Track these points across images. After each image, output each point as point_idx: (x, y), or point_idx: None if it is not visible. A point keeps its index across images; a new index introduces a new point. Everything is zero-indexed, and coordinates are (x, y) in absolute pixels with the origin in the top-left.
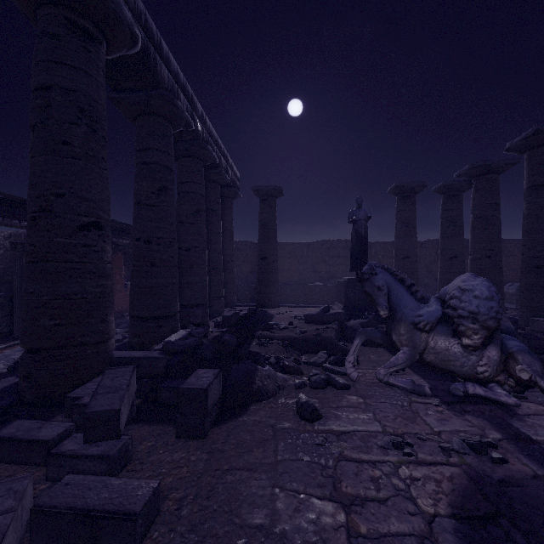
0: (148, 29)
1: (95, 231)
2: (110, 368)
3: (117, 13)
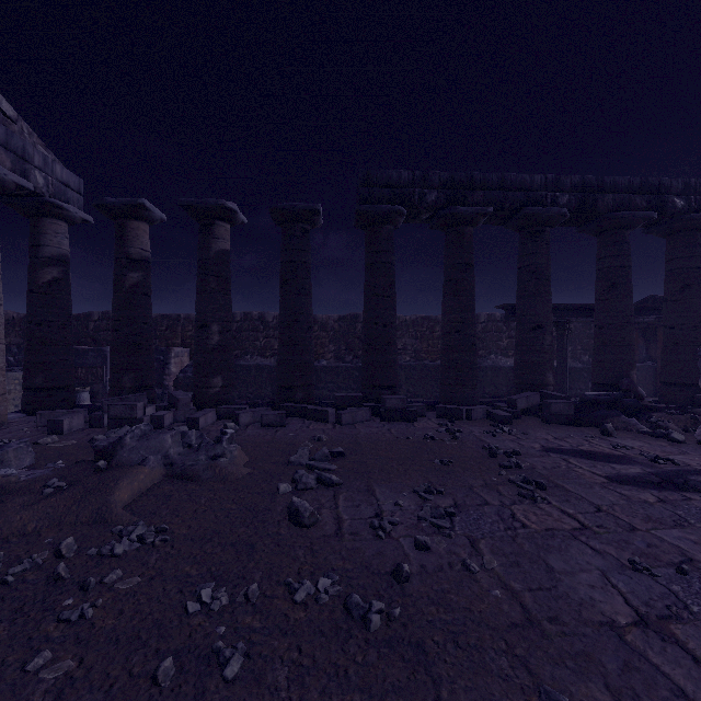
0: (586, 187)
1: (538, 330)
2: (529, 392)
3: (547, 215)
